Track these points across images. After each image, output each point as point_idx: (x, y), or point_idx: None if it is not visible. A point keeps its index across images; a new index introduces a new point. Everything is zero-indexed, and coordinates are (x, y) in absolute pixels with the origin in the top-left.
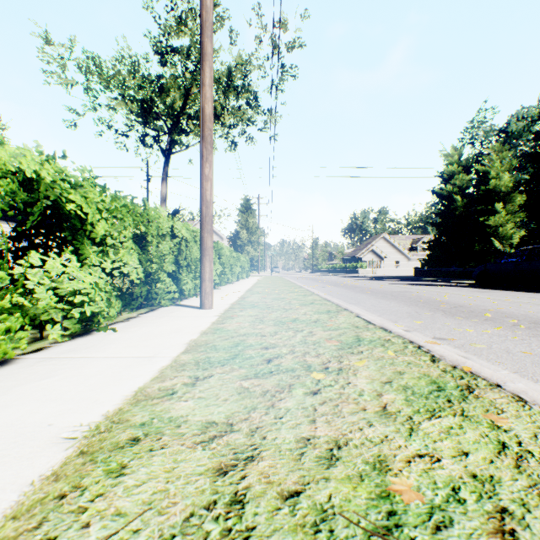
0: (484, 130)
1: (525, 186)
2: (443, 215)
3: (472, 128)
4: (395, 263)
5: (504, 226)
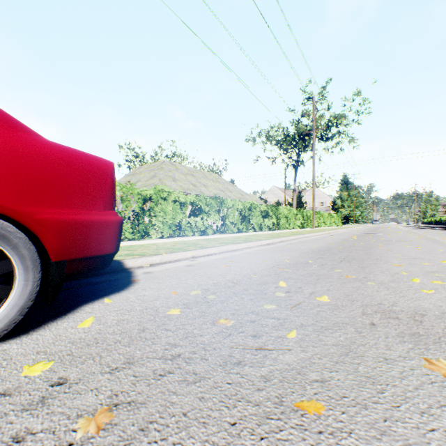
0: None
1: None
2: None
3: None
4: None
5: None
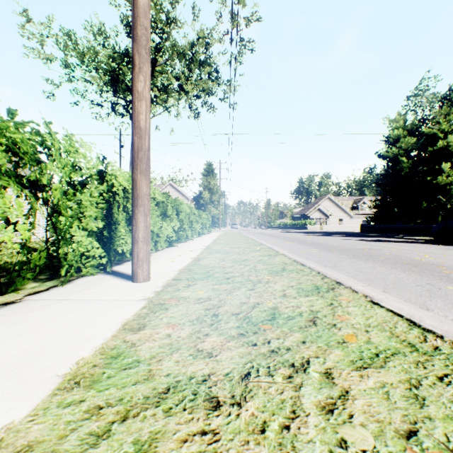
0: (427, 97)
1: None
2: (389, 176)
3: (416, 96)
4: (338, 220)
5: (451, 185)
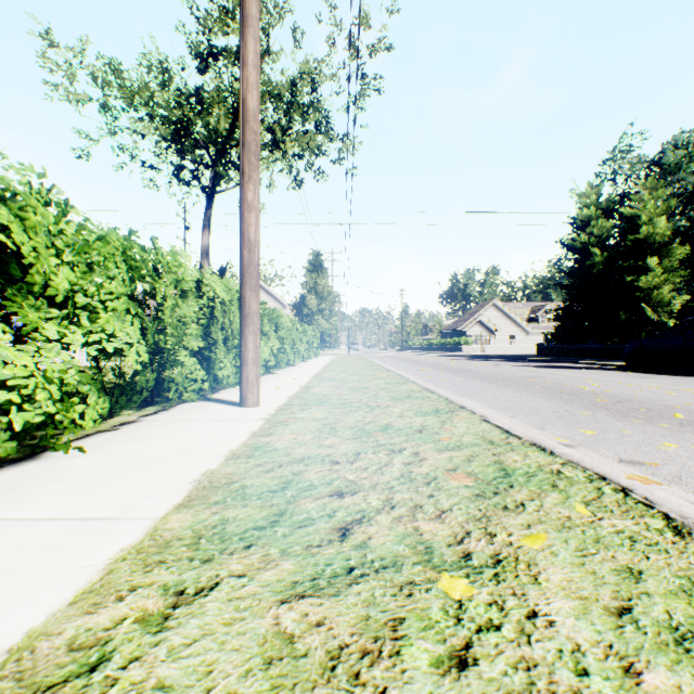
0: (630, 161)
1: (685, 235)
2: (576, 274)
3: (615, 159)
4: (509, 338)
5: (659, 288)
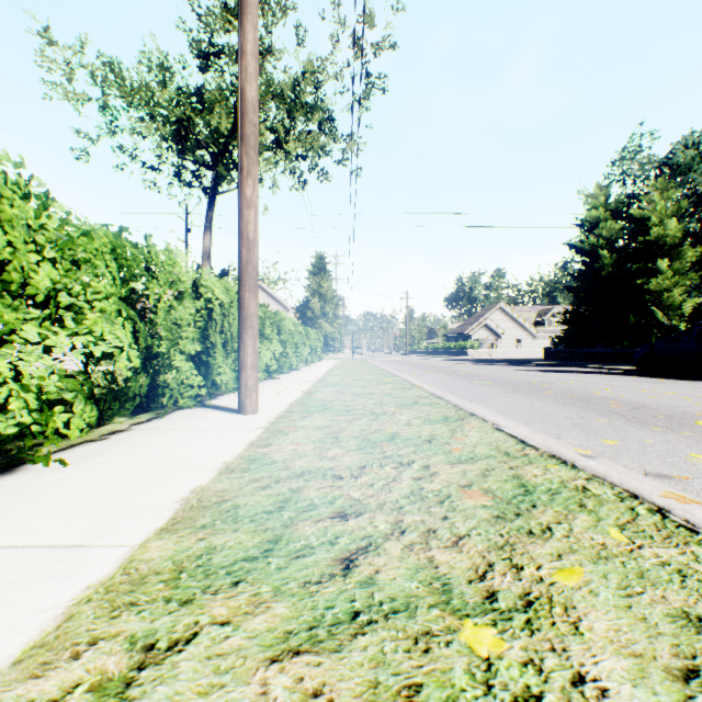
0: (640, 162)
1: (695, 237)
2: (584, 277)
3: (624, 160)
4: (515, 342)
5: (669, 291)
